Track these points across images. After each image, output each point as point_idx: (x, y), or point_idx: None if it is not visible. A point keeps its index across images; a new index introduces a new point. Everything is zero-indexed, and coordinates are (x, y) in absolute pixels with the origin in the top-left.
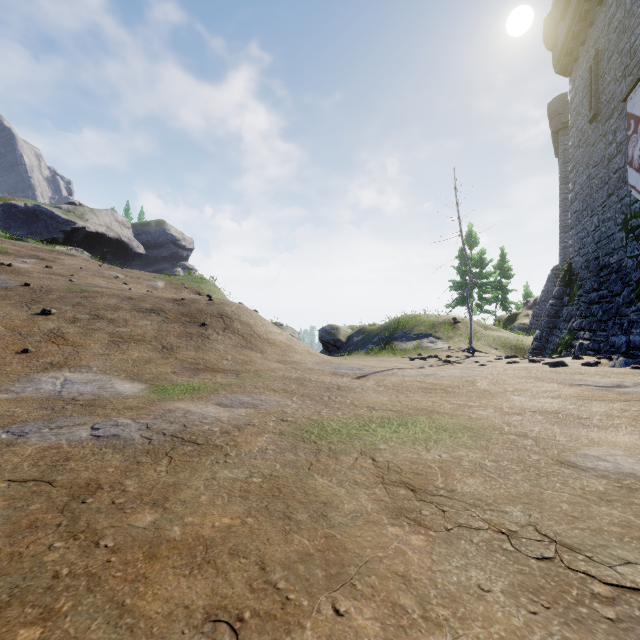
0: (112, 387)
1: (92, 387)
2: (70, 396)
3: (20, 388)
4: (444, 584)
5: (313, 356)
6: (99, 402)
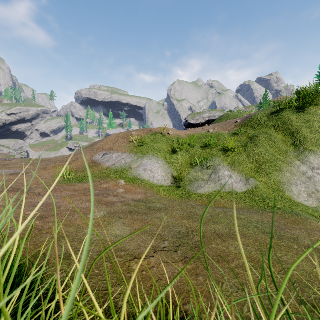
0: None
1: None
2: None
3: None
4: None
5: (52, 159)
6: None
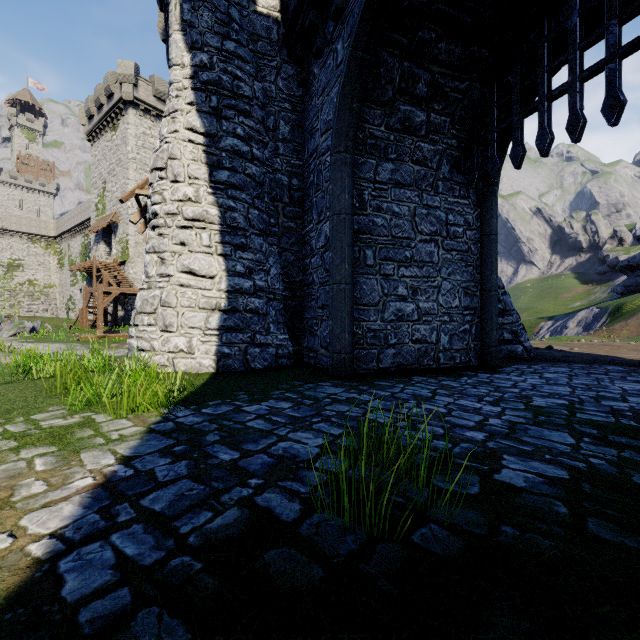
0: None
1: None
2: None
3: None
4: (590, 350)
5: None
6: None
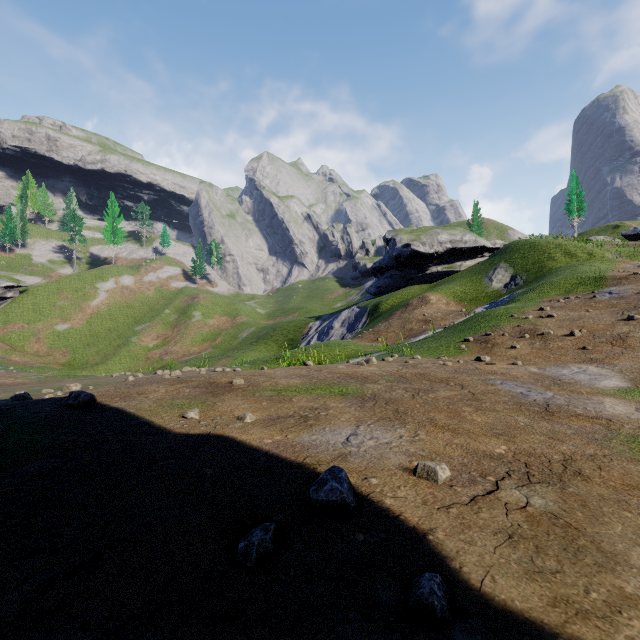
0: (600, 380)
1: (587, 377)
2: (562, 378)
3: (550, 369)
4: (470, 449)
5: None
6: (566, 384)
